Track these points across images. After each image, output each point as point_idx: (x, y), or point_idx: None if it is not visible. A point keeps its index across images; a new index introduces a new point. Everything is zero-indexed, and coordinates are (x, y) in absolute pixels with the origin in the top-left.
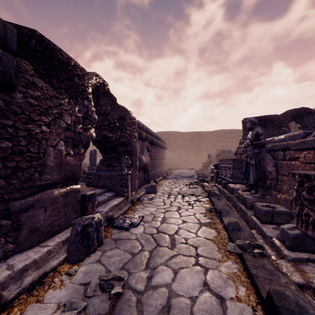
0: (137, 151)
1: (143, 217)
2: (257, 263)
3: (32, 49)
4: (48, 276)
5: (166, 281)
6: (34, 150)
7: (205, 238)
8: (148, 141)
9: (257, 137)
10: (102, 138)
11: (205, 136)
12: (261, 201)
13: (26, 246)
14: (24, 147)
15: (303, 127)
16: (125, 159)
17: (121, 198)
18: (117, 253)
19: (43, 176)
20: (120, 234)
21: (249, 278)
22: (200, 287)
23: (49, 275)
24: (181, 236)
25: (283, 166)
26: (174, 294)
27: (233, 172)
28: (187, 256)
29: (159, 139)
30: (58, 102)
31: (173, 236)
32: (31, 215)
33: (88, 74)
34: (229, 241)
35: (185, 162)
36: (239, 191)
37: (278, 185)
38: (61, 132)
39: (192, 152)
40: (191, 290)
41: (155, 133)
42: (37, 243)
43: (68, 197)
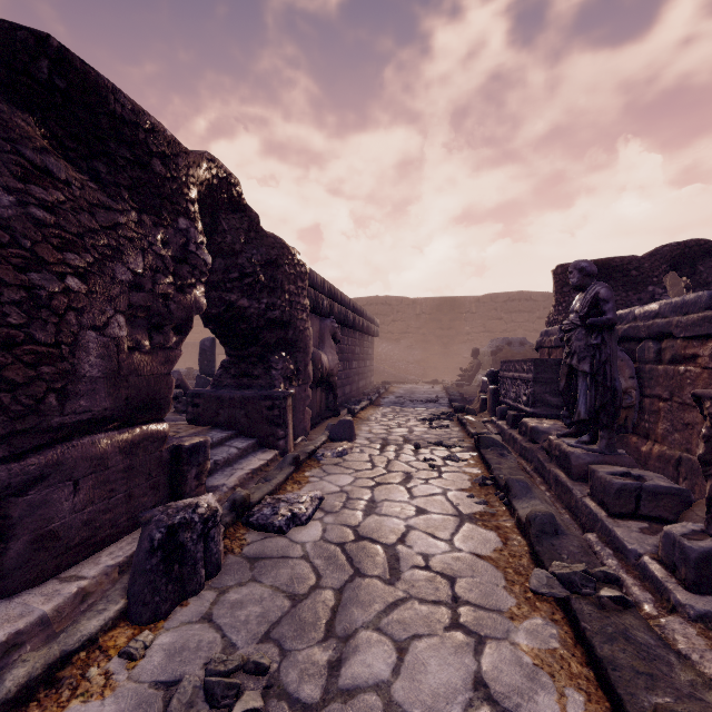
0: (308, 341)
1: (323, 500)
2: (611, 627)
3: (41, 84)
4: (73, 662)
5: (377, 674)
6: (45, 337)
7: (473, 554)
8: (335, 319)
9: (596, 307)
10: (226, 309)
11: (466, 307)
12: (605, 461)
13: (23, 581)
14: (19, 329)
15: (697, 286)
16: (281, 359)
17: (270, 453)
18: (256, 594)
19: (69, 404)
20: (265, 543)
21: (592, 667)
22: (465, 692)
23: (76, 660)
24: (414, 549)
25: (657, 376)
26: (399, 711)
27: (535, 391)
28: (431, 604)
29: (360, 313)
30: (112, 219)
31: (393, 547)
32: (38, 502)
33: (189, 153)
34: (532, 562)
35: (420, 367)
36: (551, 437)
37: (644, 423)
38: (118, 293)
39: (436, 345)
40: (442, 702)
41: (351, 300)
42: (54, 572)
43: (136, 452)
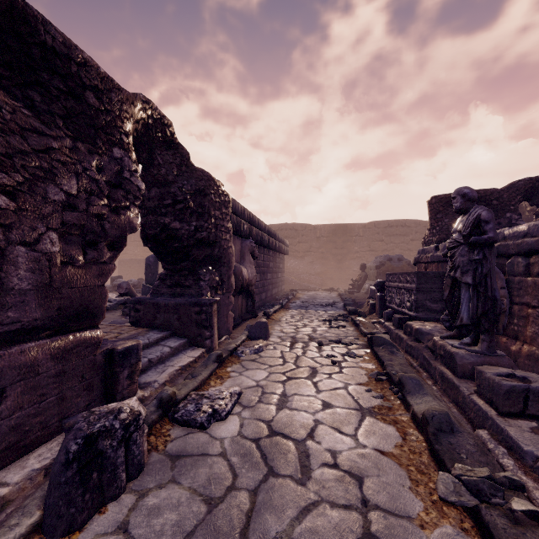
0: (231, 257)
1: (241, 395)
2: None
3: None
4: None
5: None
6: None
7: (377, 450)
8: (253, 240)
9: (478, 227)
10: (161, 230)
11: (355, 231)
12: (487, 362)
13: None
14: None
15: None
16: (208, 272)
17: (198, 350)
18: (174, 498)
19: None
20: (188, 439)
21: None
22: None
23: None
24: (322, 445)
25: (526, 286)
26: None
27: (417, 298)
28: (342, 508)
29: (273, 235)
30: (45, 143)
31: (303, 443)
32: None
33: (122, 90)
34: (431, 459)
35: (319, 278)
36: (435, 338)
37: (513, 326)
38: (50, 211)
39: (332, 261)
40: None
41: (266, 225)
42: None
43: (68, 358)
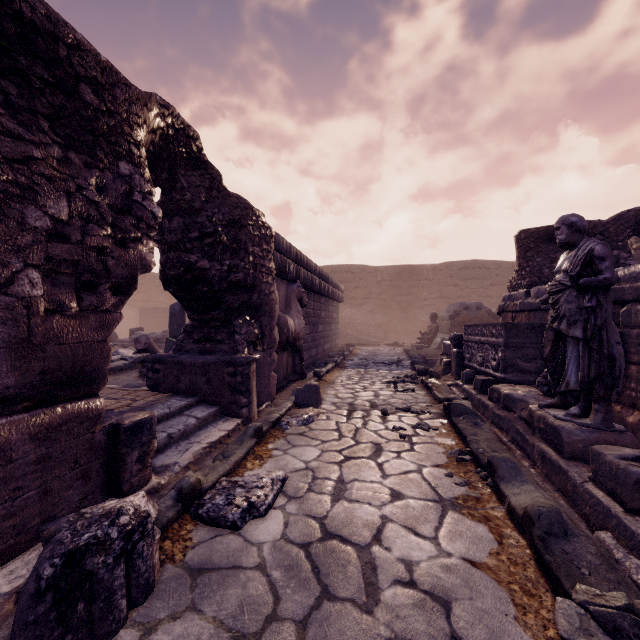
0: (273, 305)
1: (286, 481)
2: None
3: None
4: None
5: None
6: None
7: (466, 561)
8: (301, 284)
9: (590, 266)
10: (185, 271)
11: (423, 274)
12: (603, 439)
13: None
14: None
15: None
16: (245, 323)
17: (232, 422)
18: (192, 635)
19: None
20: (214, 544)
21: None
22: None
23: None
24: (393, 553)
25: None
26: None
27: (506, 356)
28: None
29: (326, 279)
30: (22, 151)
31: (368, 550)
32: None
33: (130, 85)
34: (540, 574)
35: (381, 330)
36: (532, 407)
37: (630, 391)
38: (29, 242)
39: (396, 310)
40: None
41: (317, 266)
42: None
43: (55, 438)
